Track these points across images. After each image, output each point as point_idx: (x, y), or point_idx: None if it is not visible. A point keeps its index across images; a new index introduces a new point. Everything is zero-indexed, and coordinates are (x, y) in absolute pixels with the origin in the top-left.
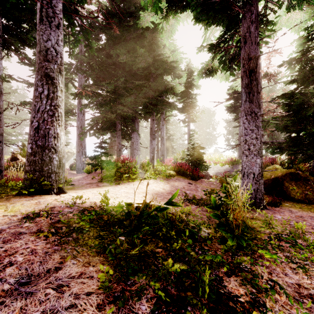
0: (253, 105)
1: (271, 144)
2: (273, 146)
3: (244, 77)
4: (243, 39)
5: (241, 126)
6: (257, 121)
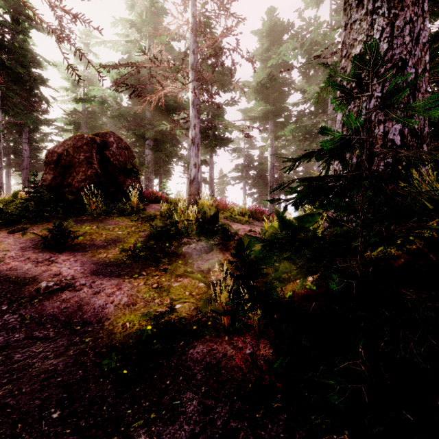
0: None
1: None
2: None
3: None
4: None
5: None
6: None
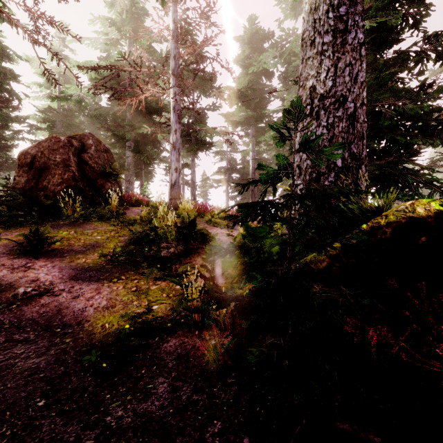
0: None
1: None
2: None
3: None
4: None
5: None
6: None
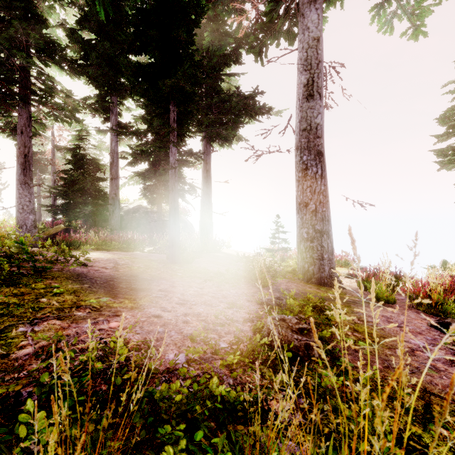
0: (27, 178)
1: (53, 207)
2: (52, 209)
3: (19, 156)
4: (19, 129)
5: (17, 191)
6: (30, 190)
